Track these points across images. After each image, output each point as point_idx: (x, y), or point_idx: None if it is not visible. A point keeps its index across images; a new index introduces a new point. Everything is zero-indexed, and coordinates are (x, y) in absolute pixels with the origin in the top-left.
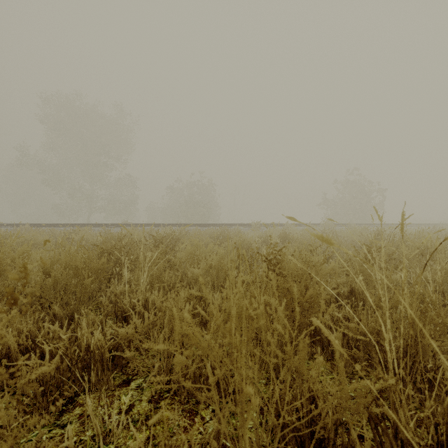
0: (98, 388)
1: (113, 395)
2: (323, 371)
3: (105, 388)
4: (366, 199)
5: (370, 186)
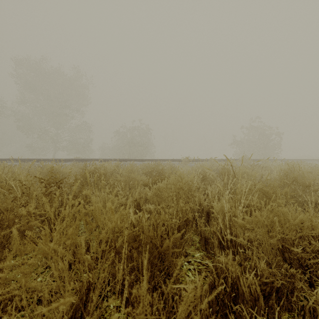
0: None
1: None
2: None
3: None
4: (267, 140)
5: (270, 130)
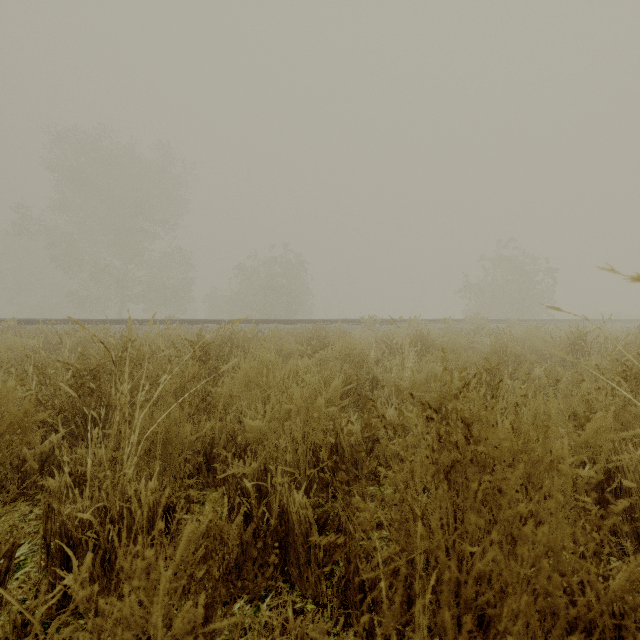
0: None
1: None
2: None
3: None
4: (528, 284)
5: (534, 264)
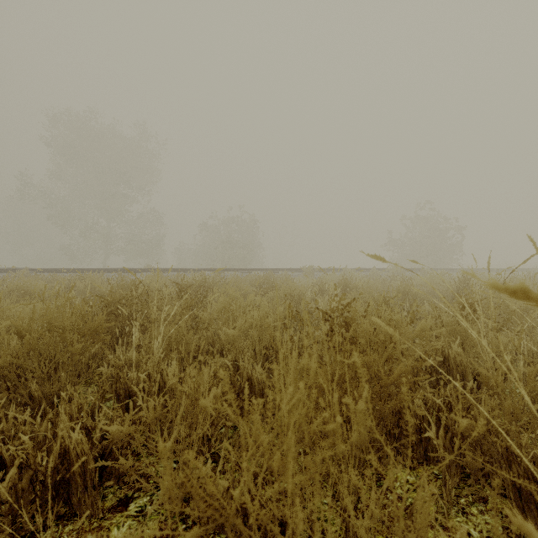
0: (79, 514)
1: (99, 527)
2: (414, 483)
3: (89, 515)
4: (441, 239)
5: (446, 223)
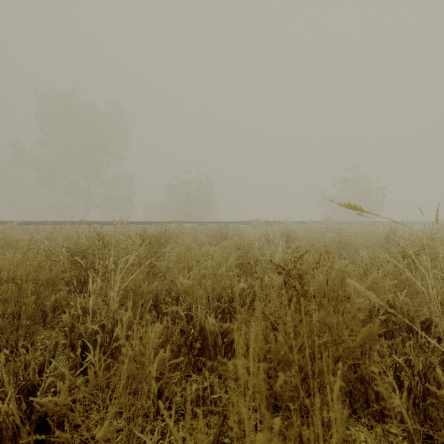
0: None
1: None
2: None
3: None
4: (365, 197)
5: (369, 184)
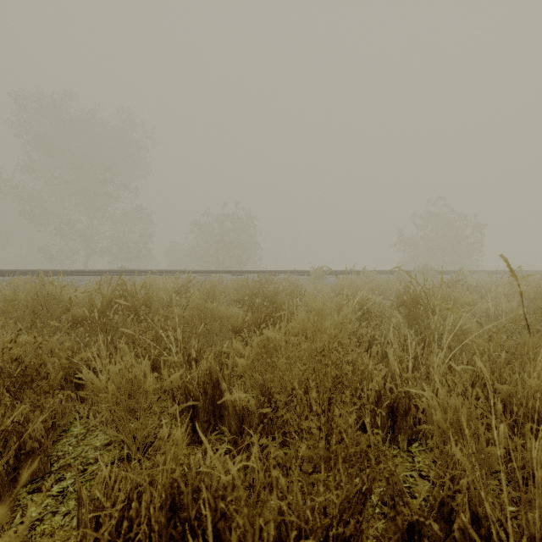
0: None
1: None
2: None
3: None
4: (458, 238)
5: (464, 220)
